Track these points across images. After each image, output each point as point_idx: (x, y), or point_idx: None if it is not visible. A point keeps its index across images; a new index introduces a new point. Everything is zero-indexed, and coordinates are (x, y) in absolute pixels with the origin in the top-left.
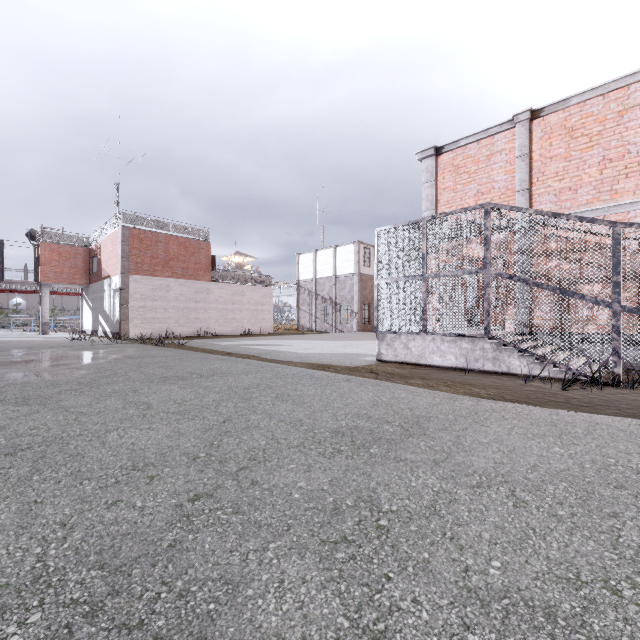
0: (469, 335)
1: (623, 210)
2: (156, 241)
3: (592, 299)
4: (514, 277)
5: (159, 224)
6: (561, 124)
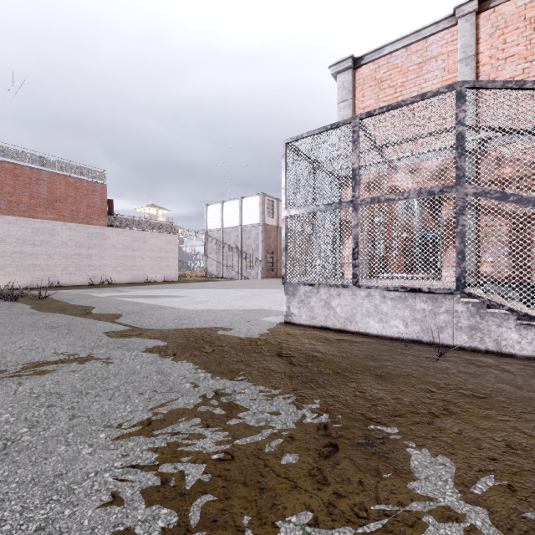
0: (428, 290)
1: None
2: (37, 179)
3: None
4: (510, 196)
5: (41, 160)
6: (519, 14)
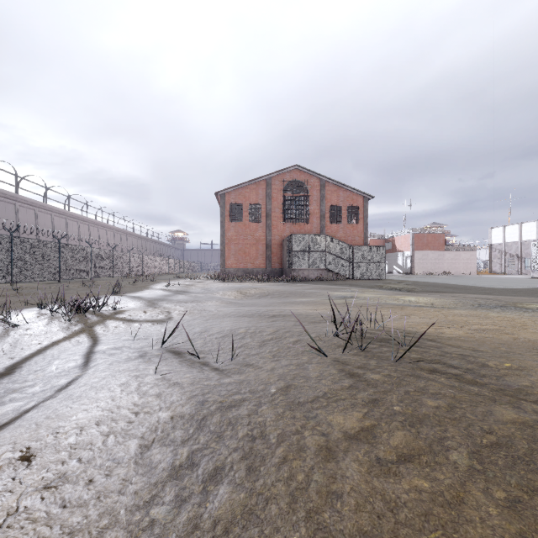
0: None
1: None
2: (423, 237)
3: None
4: None
5: (424, 230)
6: None
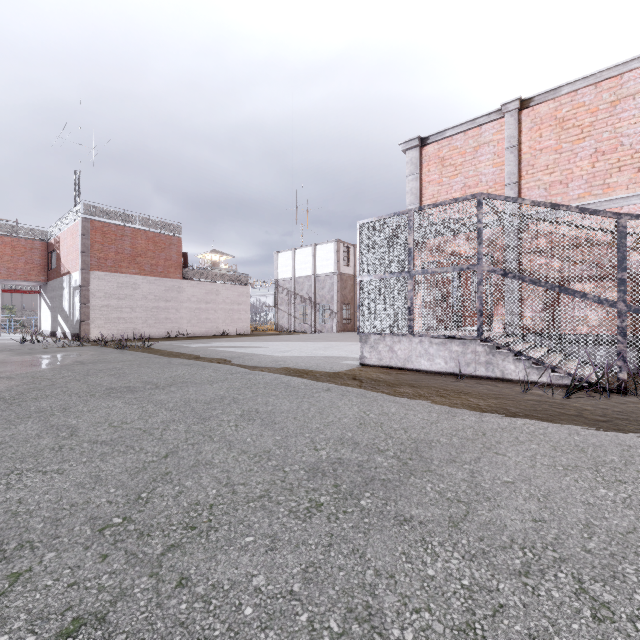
0: (460, 337)
1: (616, 205)
2: (121, 235)
3: (595, 298)
4: (509, 274)
5: (125, 217)
6: (551, 114)
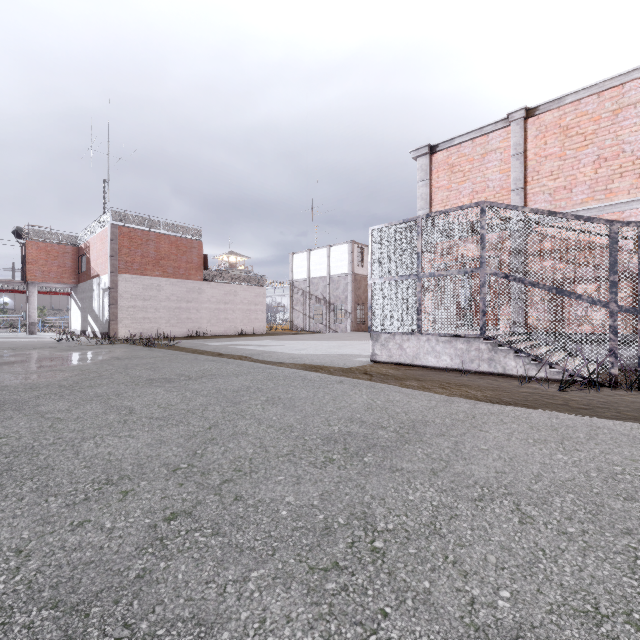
0: (464, 335)
1: (618, 209)
2: (147, 240)
3: (589, 299)
4: (510, 276)
5: (150, 222)
6: (556, 123)
